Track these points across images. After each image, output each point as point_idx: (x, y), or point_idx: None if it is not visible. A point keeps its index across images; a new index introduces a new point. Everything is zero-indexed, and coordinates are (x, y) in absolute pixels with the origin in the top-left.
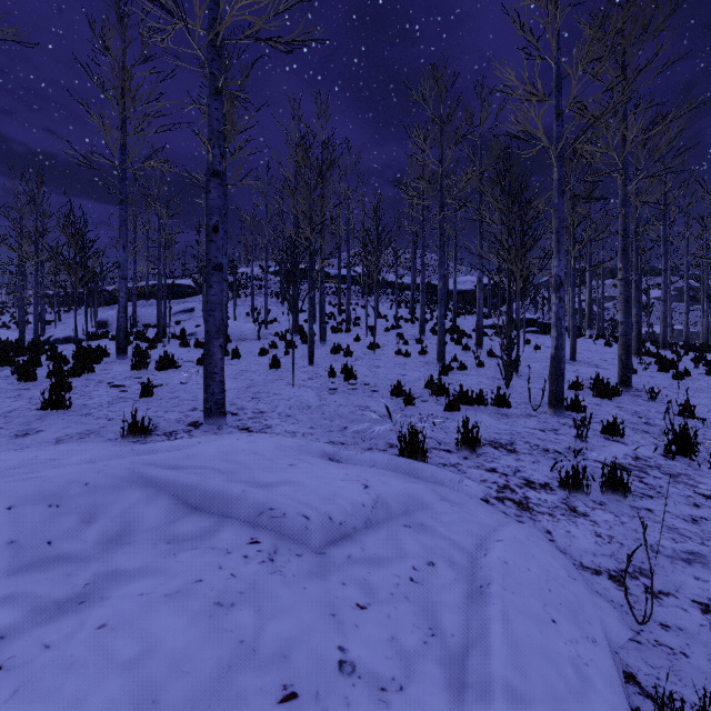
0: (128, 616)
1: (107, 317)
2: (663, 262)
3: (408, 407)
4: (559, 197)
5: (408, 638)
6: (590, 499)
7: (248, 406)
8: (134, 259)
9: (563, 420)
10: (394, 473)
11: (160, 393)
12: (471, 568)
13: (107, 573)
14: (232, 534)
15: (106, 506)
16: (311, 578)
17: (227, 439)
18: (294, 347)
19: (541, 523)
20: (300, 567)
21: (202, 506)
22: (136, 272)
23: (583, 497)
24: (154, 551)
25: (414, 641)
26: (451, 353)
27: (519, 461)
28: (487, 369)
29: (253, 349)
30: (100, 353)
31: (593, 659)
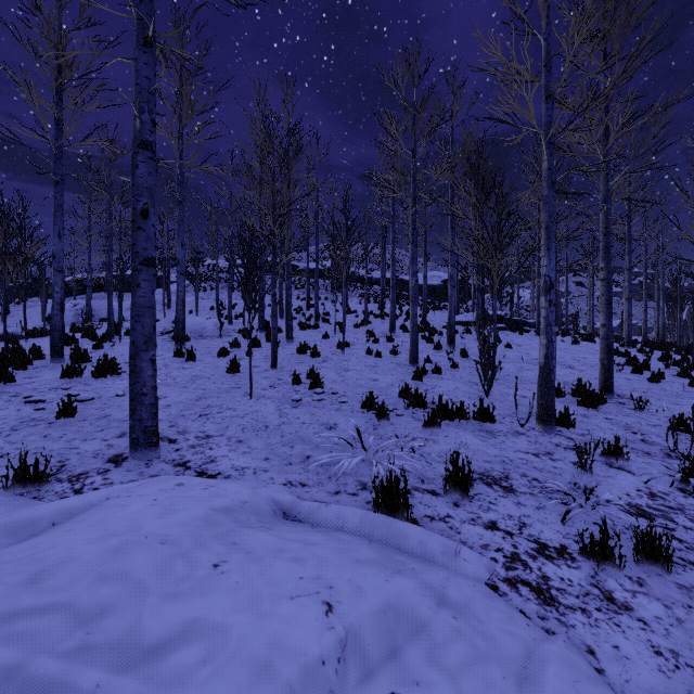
0: None
1: None
2: (628, 261)
3: (381, 423)
4: (549, 188)
5: None
6: (624, 574)
7: (192, 427)
8: (89, 249)
9: (556, 439)
10: (370, 548)
11: (86, 411)
12: None
13: None
14: None
15: None
16: None
17: (141, 498)
18: (258, 346)
19: (576, 632)
20: None
21: None
22: (90, 263)
23: (615, 571)
24: None
25: None
26: (423, 353)
27: (520, 507)
28: (461, 371)
29: (213, 348)
30: (33, 355)
31: None
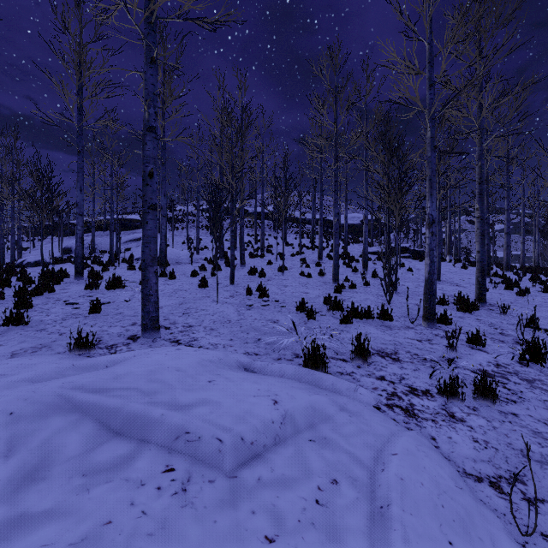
0: None
1: (71, 244)
2: (506, 204)
3: (310, 320)
4: (431, 151)
5: None
6: (465, 405)
7: (179, 320)
8: (93, 199)
9: (435, 331)
10: (300, 384)
11: (107, 310)
12: (371, 484)
13: (12, 519)
14: (148, 462)
15: (27, 436)
16: (222, 508)
17: (157, 354)
18: (220, 269)
19: (426, 430)
20: (212, 495)
21: (123, 430)
22: (94, 209)
23: (459, 403)
24: (68, 487)
25: None
26: (343, 275)
27: (403, 369)
28: (372, 287)
29: (187, 271)
30: (62, 275)
31: None
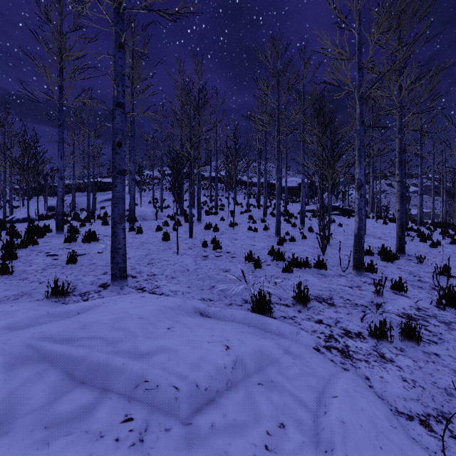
0: None
1: (55, 203)
2: (420, 170)
3: (257, 269)
4: (360, 125)
5: None
6: (393, 346)
7: (144, 270)
8: (73, 165)
9: (364, 279)
10: (249, 328)
11: (82, 261)
12: (315, 427)
13: None
14: (108, 412)
15: None
16: None
17: (123, 301)
18: (180, 225)
19: (361, 370)
20: (167, 445)
21: (87, 379)
22: (74, 174)
23: (388, 344)
24: (29, 441)
25: None
26: (284, 229)
27: (337, 313)
28: (308, 240)
29: (152, 226)
30: (45, 230)
31: None
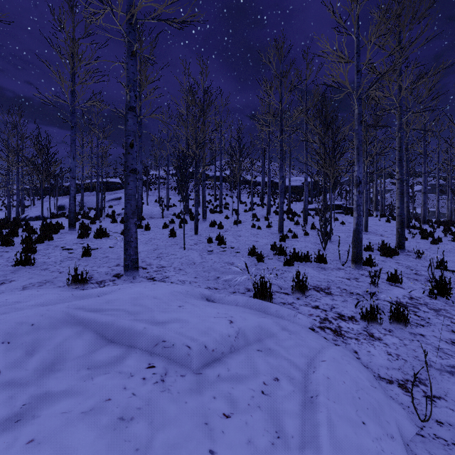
0: (51, 431)
1: (64, 203)
2: (423, 168)
3: (259, 263)
4: (358, 125)
5: (260, 440)
6: (382, 327)
7: (154, 262)
8: (82, 165)
9: (362, 272)
10: (250, 310)
11: (96, 254)
12: (304, 382)
13: (40, 395)
14: (135, 361)
15: (45, 341)
16: (191, 394)
17: (137, 287)
18: (186, 222)
19: (350, 345)
20: (183, 385)
21: (115, 339)
22: (83, 174)
23: (378, 326)
24: (77, 376)
25: (265, 443)
26: (287, 227)
27: (333, 300)
28: (310, 237)
29: (159, 224)
30: (58, 227)
31: (393, 452)
